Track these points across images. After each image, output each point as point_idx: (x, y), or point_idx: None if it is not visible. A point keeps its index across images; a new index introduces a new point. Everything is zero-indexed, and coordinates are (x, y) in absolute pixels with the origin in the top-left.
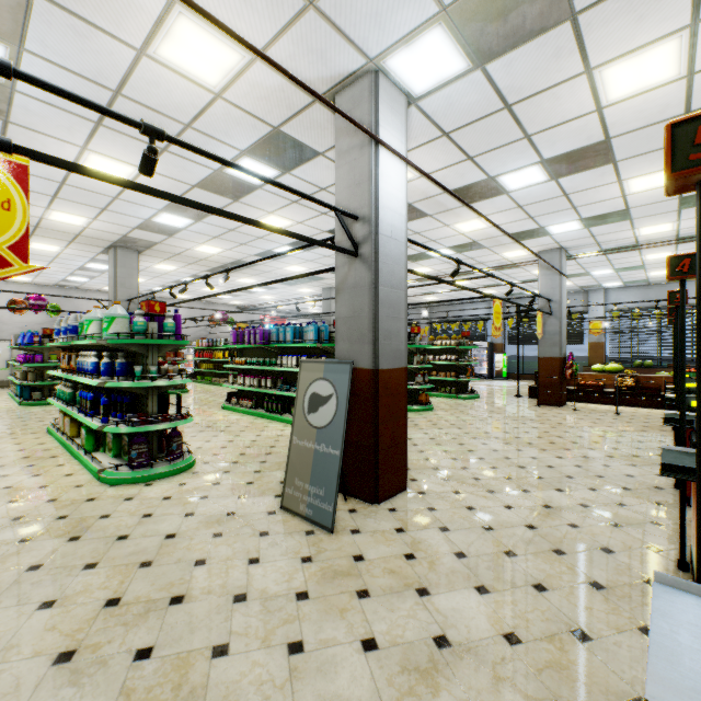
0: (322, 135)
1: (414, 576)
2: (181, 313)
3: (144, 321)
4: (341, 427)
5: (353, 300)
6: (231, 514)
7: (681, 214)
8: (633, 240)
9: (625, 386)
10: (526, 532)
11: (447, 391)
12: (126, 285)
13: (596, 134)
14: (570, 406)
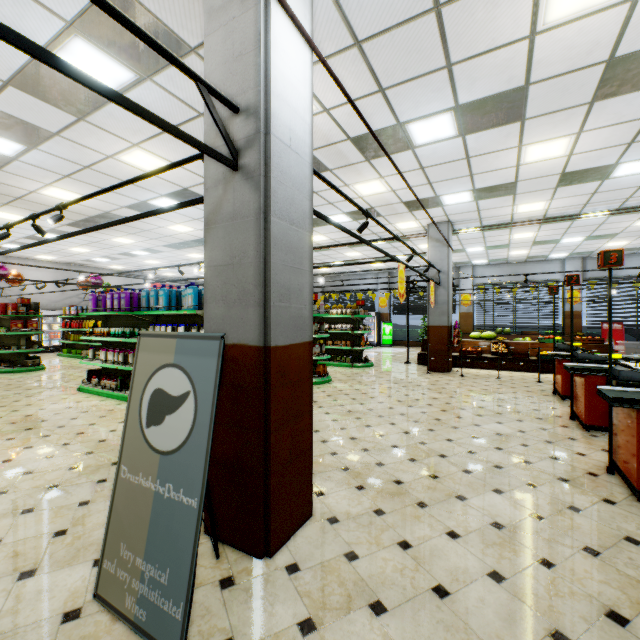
0: (191, 11)
1: None
2: (45, 277)
3: None
4: (201, 455)
5: (230, 238)
6: None
7: (556, 192)
8: (509, 217)
9: (501, 351)
10: (496, 593)
11: (343, 360)
12: None
13: (518, 75)
14: (456, 372)
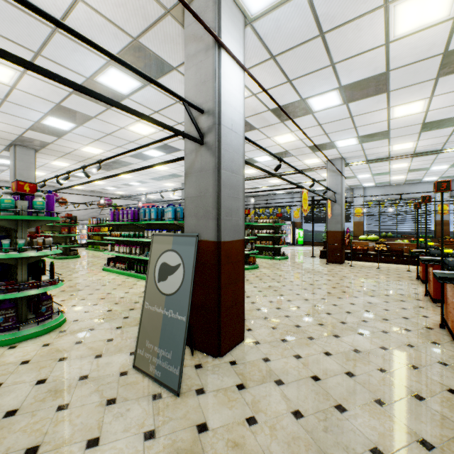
0: (175, 49)
1: (258, 450)
2: (77, 200)
3: (11, 199)
4: (187, 295)
5: (199, 182)
6: (84, 378)
7: (421, 135)
8: (387, 154)
9: (381, 249)
10: (348, 381)
11: (267, 254)
12: (24, 175)
13: (380, 66)
14: (347, 264)
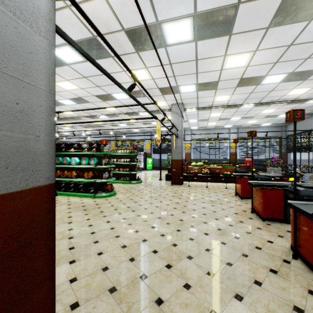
0: None
1: None
2: None
3: None
4: None
5: None
6: None
7: (235, 90)
8: (211, 103)
9: (206, 172)
10: None
11: (124, 179)
12: None
13: None
14: (186, 184)
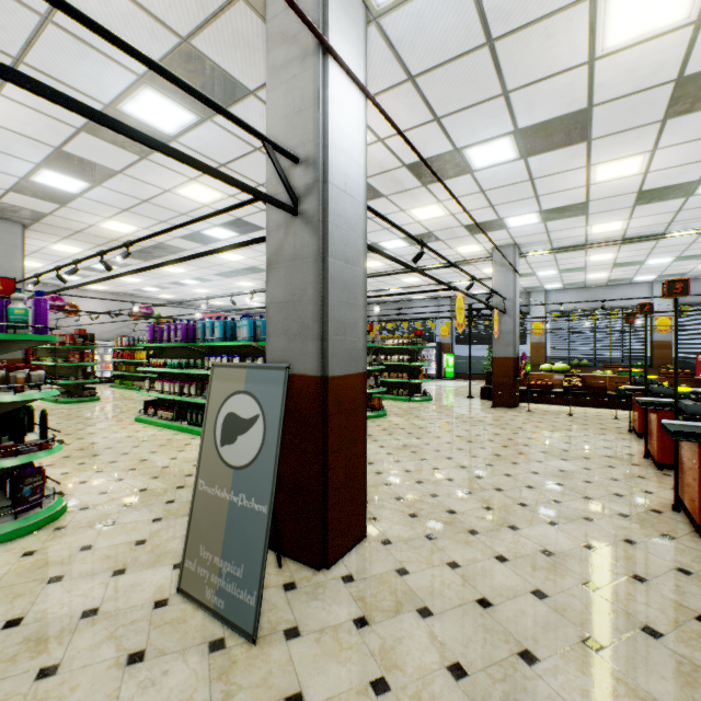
0: (252, 60)
1: None
2: (97, 307)
3: None
4: (270, 469)
5: (291, 278)
6: (90, 614)
7: (634, 211)
8: (583, 239)
9: (574, 385)
10: (537, 607)
11: (399, 394)
12: (4, 266)
13: (580, 98)
14: (523, 408)
